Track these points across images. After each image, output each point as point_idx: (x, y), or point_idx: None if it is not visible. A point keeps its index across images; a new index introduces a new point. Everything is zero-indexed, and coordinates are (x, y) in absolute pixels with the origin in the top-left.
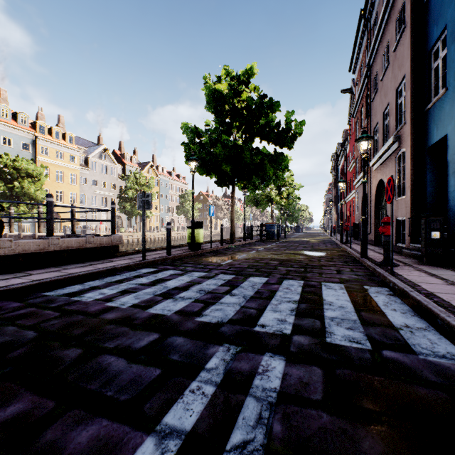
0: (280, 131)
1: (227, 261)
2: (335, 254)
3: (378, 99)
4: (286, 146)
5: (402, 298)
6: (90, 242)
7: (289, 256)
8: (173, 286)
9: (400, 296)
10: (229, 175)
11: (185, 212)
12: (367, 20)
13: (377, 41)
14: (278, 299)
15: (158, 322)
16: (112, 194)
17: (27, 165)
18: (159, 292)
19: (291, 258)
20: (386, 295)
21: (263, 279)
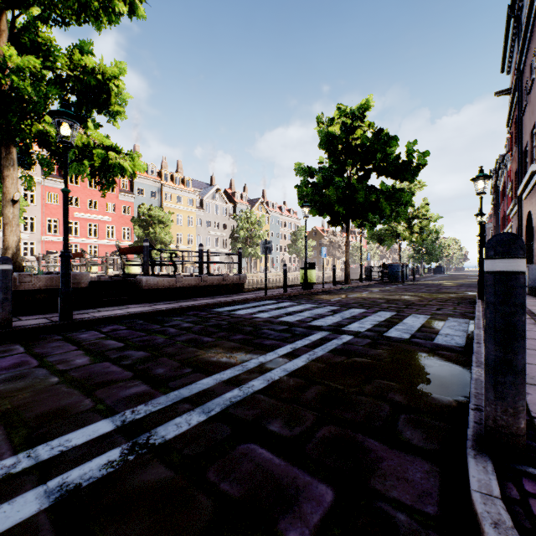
0: (400, 164)
1: (336, 298)
2: (457, 296)
3: (527, 115)
4: (406, 179)
5: (471, 324)
6: (225, 279)
7: (401, 297)
8: (292, 310)
9: (471, 324)
10: (343, 214)
11: (297, 251)
12: (517, 18)
13: (525, 46)
14: (366, 320)
15: (286, 323)
16: (224, 234)
17: (159, 213)
18: (283, 313)
19: (401, 298)
20: (459, 322)
21: (362, 310)
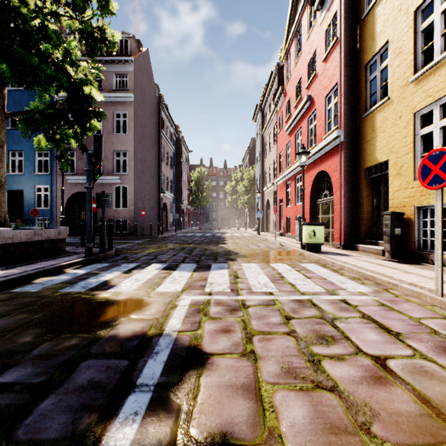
0: None
1: None
2: None
3: None
4: None
5: None
6: None
7: None
8: None
9: None
10: None
11: None
12: None
13: None
14: None
15: None
16: None
17: None
18: None
19: None
20: None
21: None
